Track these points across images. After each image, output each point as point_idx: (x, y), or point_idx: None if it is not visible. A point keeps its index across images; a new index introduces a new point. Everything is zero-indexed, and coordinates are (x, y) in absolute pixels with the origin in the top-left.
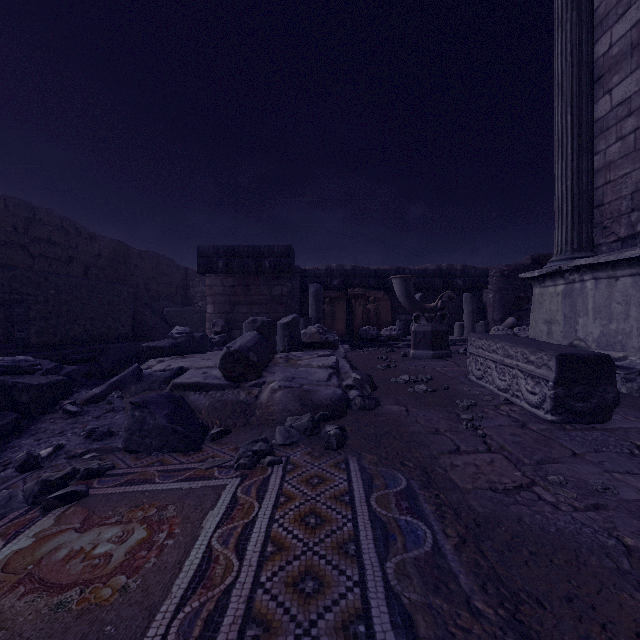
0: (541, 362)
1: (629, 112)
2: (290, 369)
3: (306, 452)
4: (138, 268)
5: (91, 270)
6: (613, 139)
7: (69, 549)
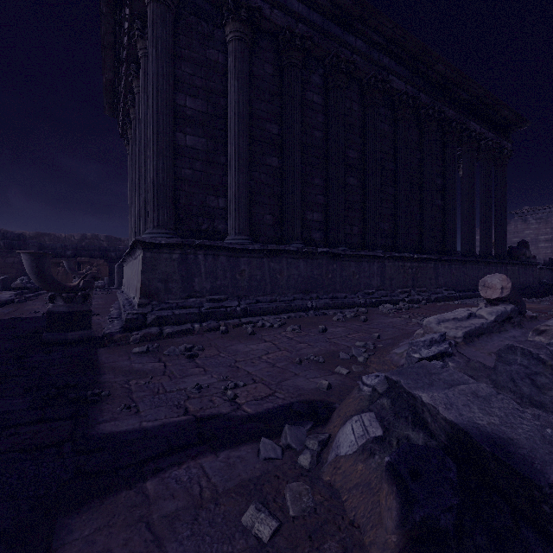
0: None
1: None
2: None
3: None
4: None
5: None
6: None
7: None
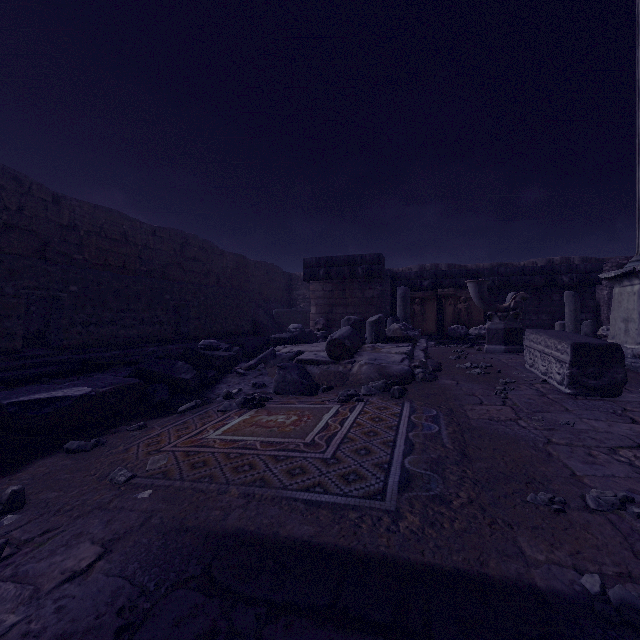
0: (563, 349)
1: None
2: (374, 354)
3: (379, 398)
4: (253, 276)
5: (221, 280)
6: None
7: (266, 419)
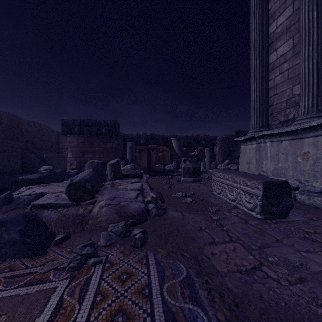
0: (254, 186)
1: (285, 60)
2: (113, 192)
3: (120, 251)
4: (27, 131)
5: None
6: (278, 73)
7: None
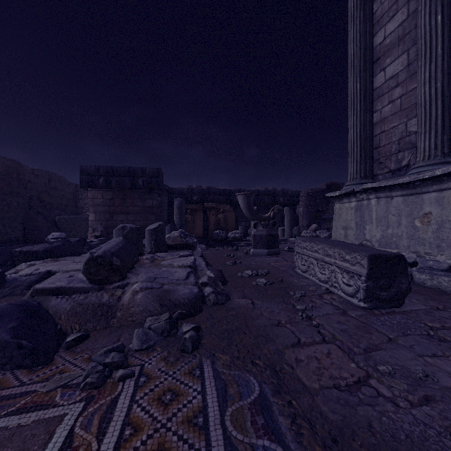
0: (355, 261)
1: (397, 84)
2: (153, 269)
3: (162, 357)
4: (31, 183)
5: None
6: (386, 102)
7: None
